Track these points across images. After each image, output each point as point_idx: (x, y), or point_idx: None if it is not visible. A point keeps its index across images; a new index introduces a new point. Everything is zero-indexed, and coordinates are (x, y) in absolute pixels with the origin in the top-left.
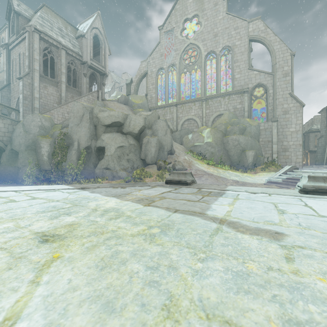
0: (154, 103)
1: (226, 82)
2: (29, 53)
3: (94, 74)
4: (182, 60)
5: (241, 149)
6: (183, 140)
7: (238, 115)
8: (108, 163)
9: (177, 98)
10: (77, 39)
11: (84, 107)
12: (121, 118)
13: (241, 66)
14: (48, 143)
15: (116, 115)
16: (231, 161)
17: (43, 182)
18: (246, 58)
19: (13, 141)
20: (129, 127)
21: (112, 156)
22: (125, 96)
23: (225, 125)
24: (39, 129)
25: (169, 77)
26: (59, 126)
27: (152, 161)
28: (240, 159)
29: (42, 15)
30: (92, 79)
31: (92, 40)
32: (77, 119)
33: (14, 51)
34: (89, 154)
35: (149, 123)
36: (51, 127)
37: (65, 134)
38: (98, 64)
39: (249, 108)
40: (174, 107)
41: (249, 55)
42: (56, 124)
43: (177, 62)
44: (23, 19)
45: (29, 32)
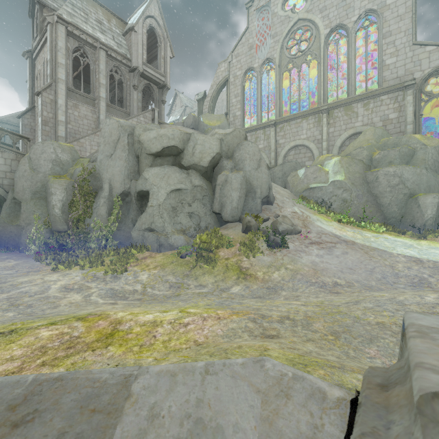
0: (238, 126)
1: (366, 74)
2: (51, 55)
3: (150, 88)
4: (285, 50)
5: (406, 193)
6: (287, 179)
7: (393, 132)
8: (152, 220)
9: (275, 113)
10: (125, 36)
11: (119, 126)
12: (179, 140)
13: (398, 42)
14: (62, 186)
15: (169, 135)
16: (383, 215)
17: (50, 252)
18: (408, 25)
19: (15, 185)
20: (192, 156)
21: (159, 206)
22: (194, 117)
23: (368, 150)
24: (51, 164)
25: (263, 85)
26: (84, 160)
27: (232, 216)
28: (405, 211)
29: (72, 1)
30: (147, 96)
31: (146, 34)
32: (110, 146)
33: (38, 59)
34: (127, 205)
35: (228, 149)
36: (72, 162)
37: (90, 172)
38: (154, 70)
39: (414, 116)
40: (271, 127)
41: (415, 19)
42: (82, 158)
43: (275, 55)
44: (49, 12)
45: (52, 25)
